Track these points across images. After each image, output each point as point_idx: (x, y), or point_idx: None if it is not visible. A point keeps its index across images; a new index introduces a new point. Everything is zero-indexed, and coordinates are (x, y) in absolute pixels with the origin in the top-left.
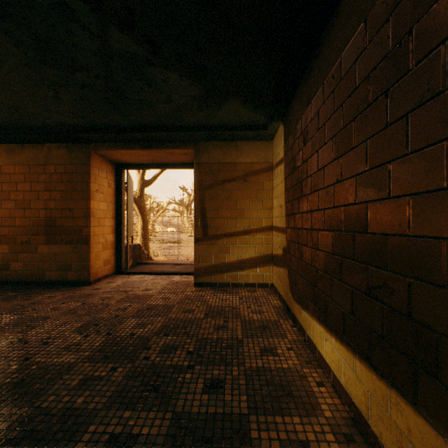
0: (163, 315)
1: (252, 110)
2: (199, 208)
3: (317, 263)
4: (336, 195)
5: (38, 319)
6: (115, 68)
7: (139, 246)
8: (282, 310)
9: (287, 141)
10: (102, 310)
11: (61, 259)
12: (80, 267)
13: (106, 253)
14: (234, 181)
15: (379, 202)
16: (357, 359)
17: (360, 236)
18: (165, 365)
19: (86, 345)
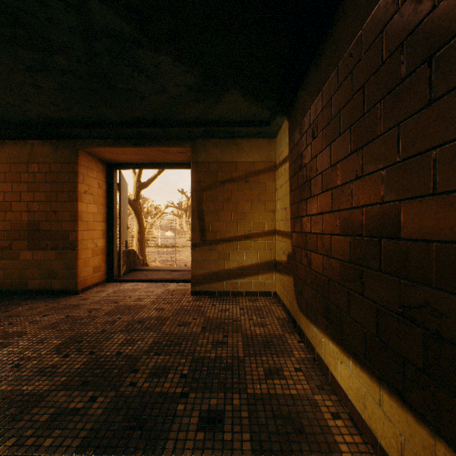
0: (155, 329)
1: (254, 104)
2: (196, 211)
3: (330, 273)
4: (355, 194)
5: (13, 335)
6: (98, 50)
7: (134, 252)
8: (287, 322)
9: (292, 137)
10: (87, 324)
11: (45, 266)
12: (67, 275)
13: (95, 260)
14: (234, 182)
15: (417, 200)
16: (385, 392)
17: (389, 243)
18: (154, 392)
19: (64, 368)
